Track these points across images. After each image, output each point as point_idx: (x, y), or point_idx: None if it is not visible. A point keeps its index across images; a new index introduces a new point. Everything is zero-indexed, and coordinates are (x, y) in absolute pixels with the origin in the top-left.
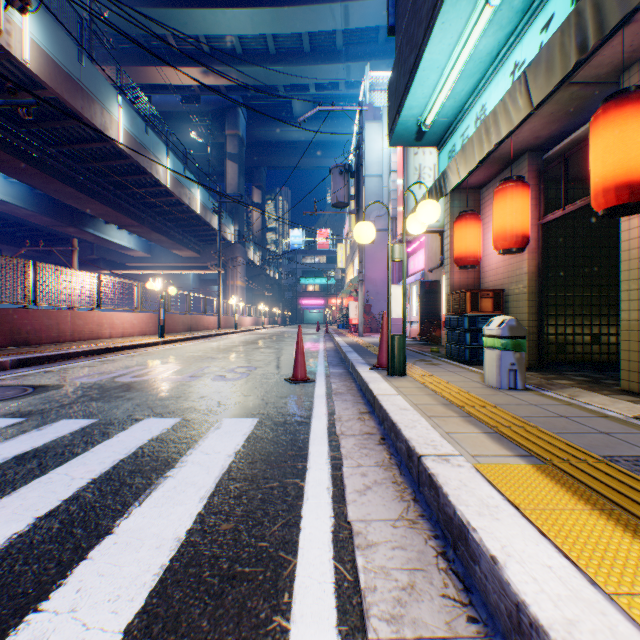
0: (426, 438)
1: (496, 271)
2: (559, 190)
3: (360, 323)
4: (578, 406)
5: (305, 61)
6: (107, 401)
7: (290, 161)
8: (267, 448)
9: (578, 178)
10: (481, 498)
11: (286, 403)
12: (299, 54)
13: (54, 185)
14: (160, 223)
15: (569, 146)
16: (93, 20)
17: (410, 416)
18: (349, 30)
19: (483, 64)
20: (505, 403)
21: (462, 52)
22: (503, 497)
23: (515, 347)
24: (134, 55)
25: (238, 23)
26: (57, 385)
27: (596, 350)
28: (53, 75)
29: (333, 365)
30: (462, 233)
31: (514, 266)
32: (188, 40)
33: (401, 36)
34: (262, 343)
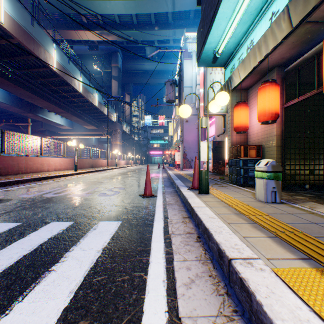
0: (231, 242)
1: (257, 134)
2: (292, 90)
3: (181, 163)
4: (319, 215)
5: (152, 28)
6: (32, 210)
7: (145, 80)
8: (124, 245)
9: (302, 83)
10: (291, 309)
11: (139, 211)
12: (149, 24)
13: (20, 91)
14: (77, 111)
15: (300, 63)
16: (40, 3)
17: (216, 223)
18: (175, 12)
19: (252, 15)
20: (273, 213)
21: (241, 7)
22: (309, 308)
23: (275, 177)
24: (63, 24)
25: (117, 8)
26: (7, 199)
27: (312, 178)
28: (17, 31)
29: (167, 186)
30: (238, 113)
31: (268, 131)
32: (91, 17)
33: (205, 3)
34: (129, 174)
